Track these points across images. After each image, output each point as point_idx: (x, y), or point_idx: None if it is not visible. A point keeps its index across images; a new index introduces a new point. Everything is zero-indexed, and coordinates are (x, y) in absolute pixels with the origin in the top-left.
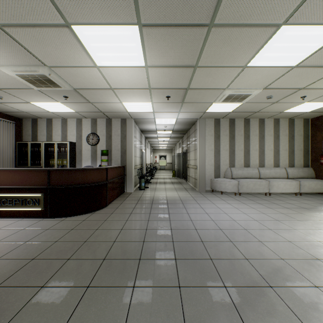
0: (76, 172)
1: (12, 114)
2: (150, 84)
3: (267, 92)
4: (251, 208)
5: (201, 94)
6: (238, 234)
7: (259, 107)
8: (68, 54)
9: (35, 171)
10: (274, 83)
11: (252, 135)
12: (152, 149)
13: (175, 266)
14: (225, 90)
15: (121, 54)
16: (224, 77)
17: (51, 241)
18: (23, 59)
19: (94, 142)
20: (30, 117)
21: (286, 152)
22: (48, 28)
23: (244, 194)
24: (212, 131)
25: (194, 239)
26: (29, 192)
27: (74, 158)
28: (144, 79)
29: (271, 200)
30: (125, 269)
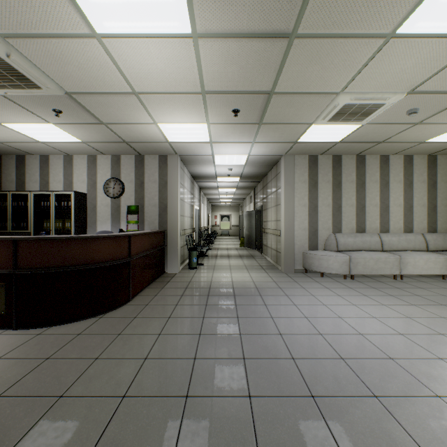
0: (69, 243)
1: None
2: (204, 82)
3: (411, 101)
4: (380, 305)
5: (293, 105)
6: (383, 373)
7: (387, 133)
8: None
9: None
10: (433, 78)
11: (369, 181)
12: (210, 205)
13: None
14: (339, 96)
15: None
16: (342, 65)
17: None
18: None
19: (116, 192)
20: (11, 152)
21: (423, 209)
22: None
23: (357, 276)
24: (305, 176)
25: (294, 389)
26: None
27: (83, 218)
28: (191, 69)
29: (408, 288)
30: None
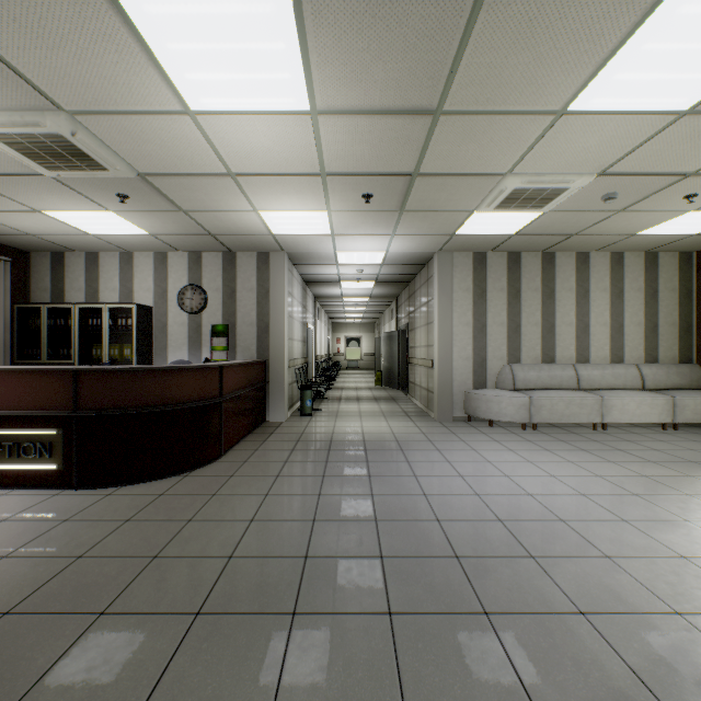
0: (145, 376)
1: (4, 241)
2: (324, 162)
3: (605, 184)
4: (565, 461)
5: (446, 189)
6: (548, 535)
7: (580, 223)
8: (112, 74)
9: (42, 375)
10: (628, 158)
11: (560, 289)
12: (331, 323)
13: (391, 637)
14: (506, 178)
15: (249, 74)
16: (506, 144)
17: (67, 558)
18: (1, 90)
19: (196, 305)
20: (46, 247)
21: (639, 329)
22: None
23: (542, 425)
24: (469, 282)
25: (436, 550)
26: (27, 424)
27: (149, 342)
28: (308, 148)
29: (610, 441)
30: (253, 649)
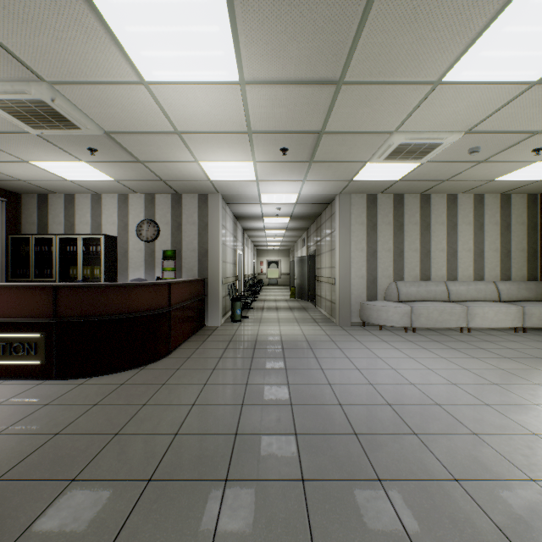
0: (110, 291)
1: (0, 185)
2: (250, 122)
3: (471, 140)
4: (439, 358)
5: (346, 144)
6: (427, 416)
7: (450, 171)
8: (83, 52)
9: (29, 290)
10: (489, 119)
11: (434, 222)
12: (255, 249)
13: (304, 499)
14: (393, 135)
15: (191, 52)
16: (393, 108)
17: (47, 435)
18: None
19: (150, 235)
20: (33, 190)
21: (496, 254)
22: None
23: (420, 329)
24: (363, 217)
25: (339, 428)
26: (17, 329)
27: (114, 264)
28: (238, 111)
29: (474, 341)
30: (193, 509)
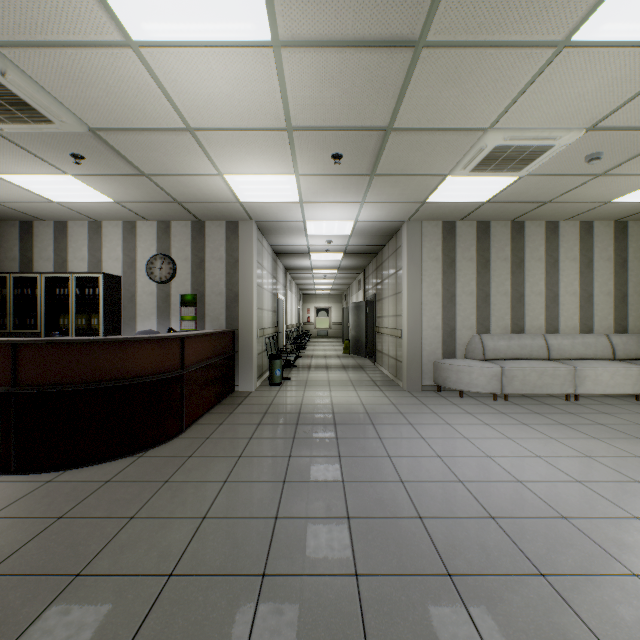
0: (94, 348)
1: None
2: (290, 113)
3: (592, 141)
4: (547, 438)
5: (421, 148)
6: (553, 540)
7: (556, 189)
8: None
9: None
10: (625, 108)
11: (529, 258)
12: (301, 294)
13: None
14: (488, 134)
15: None
16: (493, 89)
17: None
18: None
19: (164, 274)
20: (13, 217)
21: (608, 299)
22: None
23: (513, 396)
24: (438, 251)
25: (423, 564)
26: None
27: (117, 312)
28: (271, 94)
29: (586, 413)
30: None
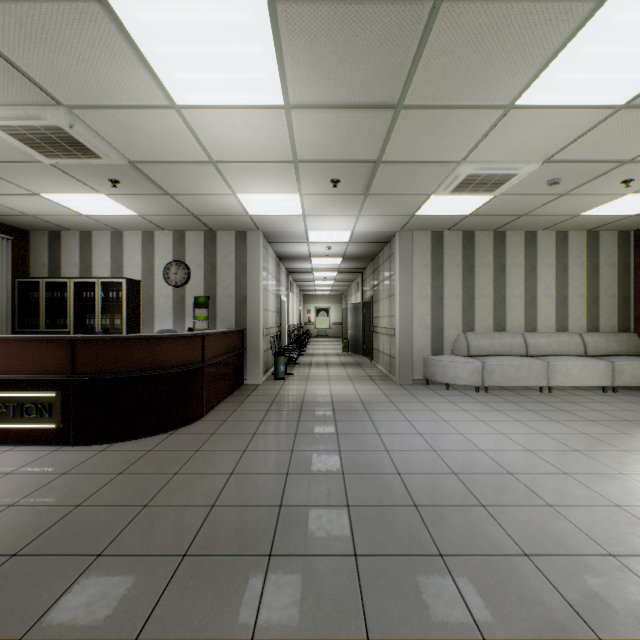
0: (135, 344)
1: (6, 221)
2: (297, 151)
3: (550, 170)
4: (514, 421)
5: (406, 175)
6: (497, 486)
7: (528, 205)
8: (107, 74)
9: (43, 343)
10: (570, 147)
11: (510, 264)
12: (302, 295)
13: (356, 575)
14: (461, 165)
15: (230, 74)
16: (460, 135)
17: (67, 506)
18: (7, 87)
19: (180, 279)
20: (44, 227)
21: (582, 301)
22: (52, 1)
23: (494, 388)
24: (427, 258)
25: (397, 499)
26: (29, 387)
27: (137, 313)
28: (282, 138)
29: (555, 402)
30: (234, 586)
